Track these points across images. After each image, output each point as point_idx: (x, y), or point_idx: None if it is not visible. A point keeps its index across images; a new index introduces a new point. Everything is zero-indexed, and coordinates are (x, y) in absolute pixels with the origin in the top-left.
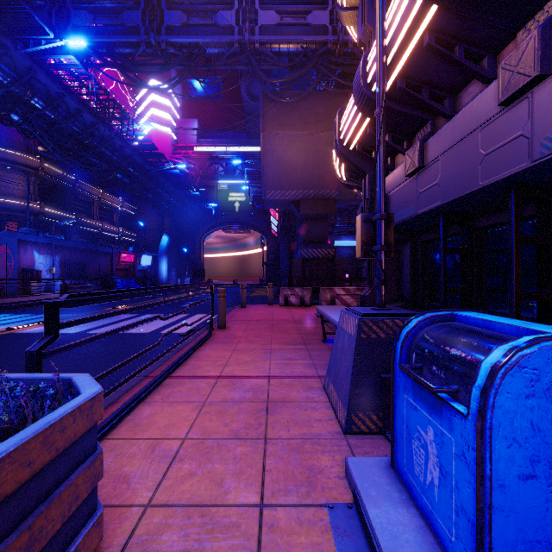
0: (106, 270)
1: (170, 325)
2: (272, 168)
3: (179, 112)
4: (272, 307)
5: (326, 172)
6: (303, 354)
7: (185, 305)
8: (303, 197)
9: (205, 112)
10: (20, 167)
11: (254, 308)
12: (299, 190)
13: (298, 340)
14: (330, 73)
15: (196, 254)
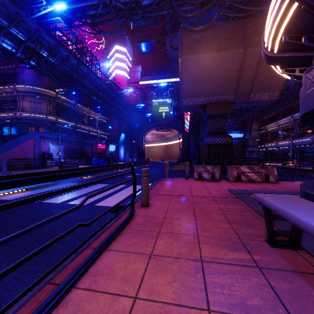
0: (89, 153)
1: (107, 196)
2: (187, 83)
3: (131, 63)
4: (189, 181)
5: (226, 82)
6: (261, 288)
7: (127, 177)
8: (208, 102)
9: (145, 61)
10: (46, 97)
11: (175, 181)
12: (206, 97)
13: (232, 236)
14: (233, 2)
15: (140, 144)
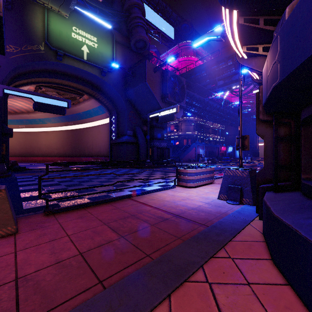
0: (216, 154)
1: None
2: None
3: None
4: None
5: None
6: None
7: None
8: None
9: None
10: (192, 122)
11: None
12: None
13: None
14: None
15: (254, 145)
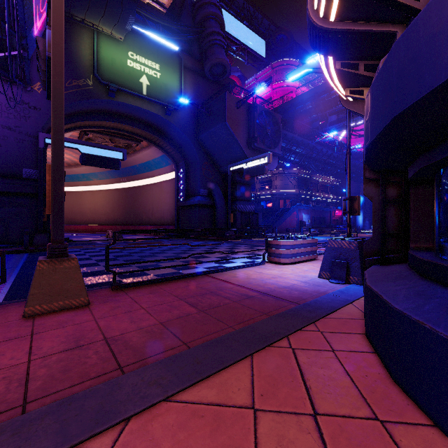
0: (328, 220)
1: None
2: None
3: None
4: None
5: None
6: None
7: None
8: None
9: None
10: (291, 175)
11: None
12: None
13: None
14: None
15: None
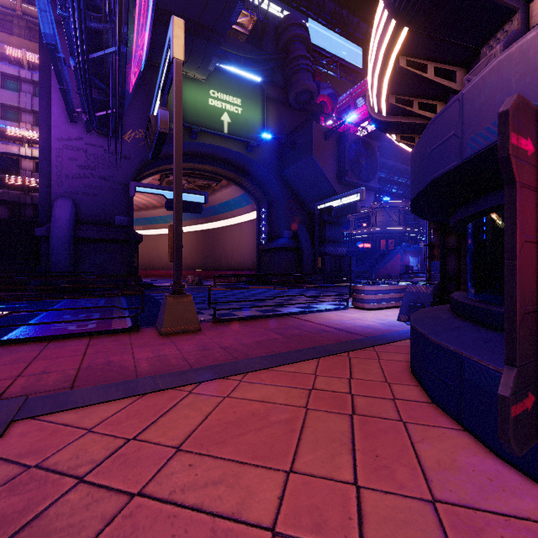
0: None
1: None
2: None
3: None
4: None
5: None
6: None
7: None
8: None
9: None
10: (396, 208)
11: None
12: None
13: None
14: None
15: None
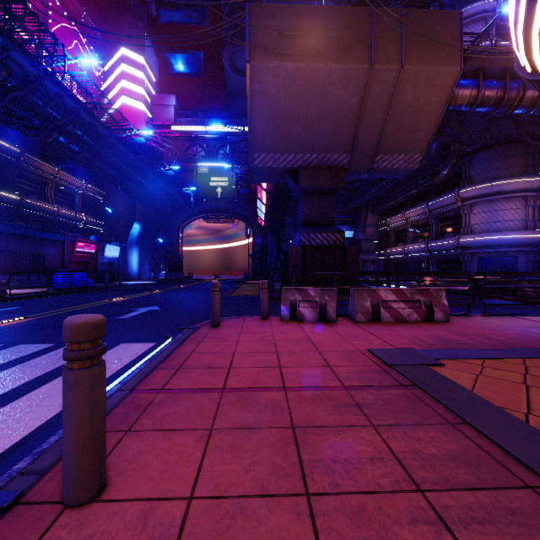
0: (55, 262)
1: None
2: (263, 120)
3: (155, 88)
4: (270, 325)
5: (336, 127)
6: None
7: (123, 316)
8: (303, 163)
9: (185, 90)
10: None
11: (236, 328)
12: (298, 153)
13: None
14: None
15: (173, 245)
